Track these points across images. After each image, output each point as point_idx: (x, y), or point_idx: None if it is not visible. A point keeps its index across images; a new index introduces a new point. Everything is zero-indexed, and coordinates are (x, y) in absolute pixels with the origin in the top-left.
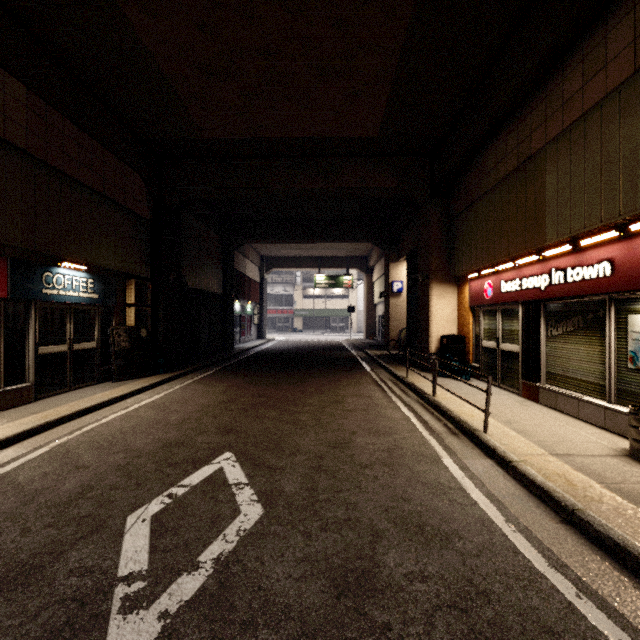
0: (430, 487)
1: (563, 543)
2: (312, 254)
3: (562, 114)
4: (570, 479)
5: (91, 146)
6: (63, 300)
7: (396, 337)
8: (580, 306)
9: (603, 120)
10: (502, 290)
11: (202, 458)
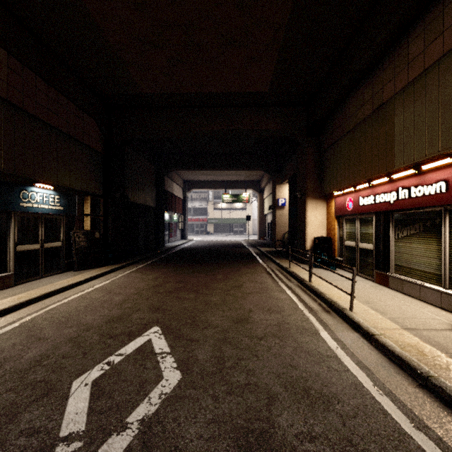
0: (312, 356)
1: (422, 405)
2: (220, 179)
3: (407, 71)
4: (421, 349)
5: (57, 98)
6: (36, 211)
7: (281, 238)
8: (421, 215)
9: (440, 74)
10: (360, 204)
11: (136, 331)
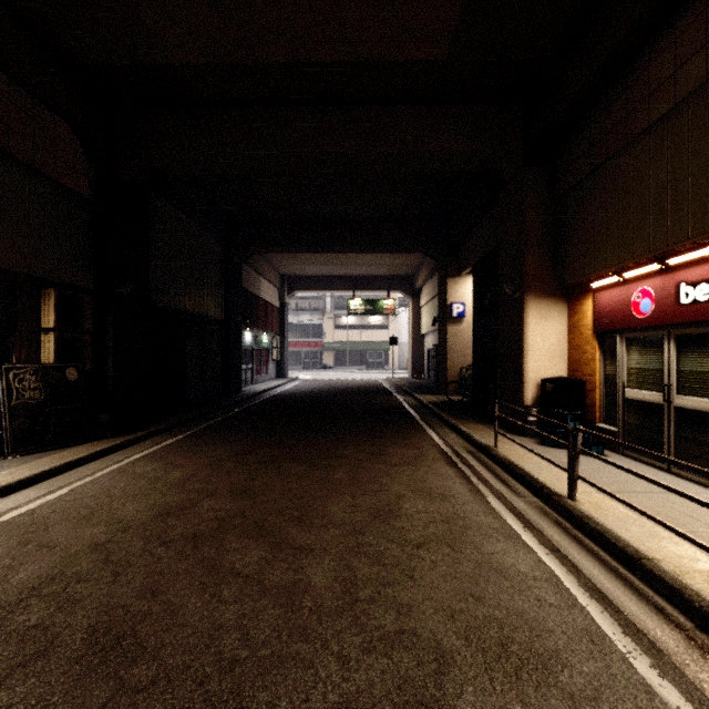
0: None
1: None
2: (345, 272)
3: None
4: None
5: None
6: None
7: (456, 377)
8: None
9: None
10: (682, 300)
11: None
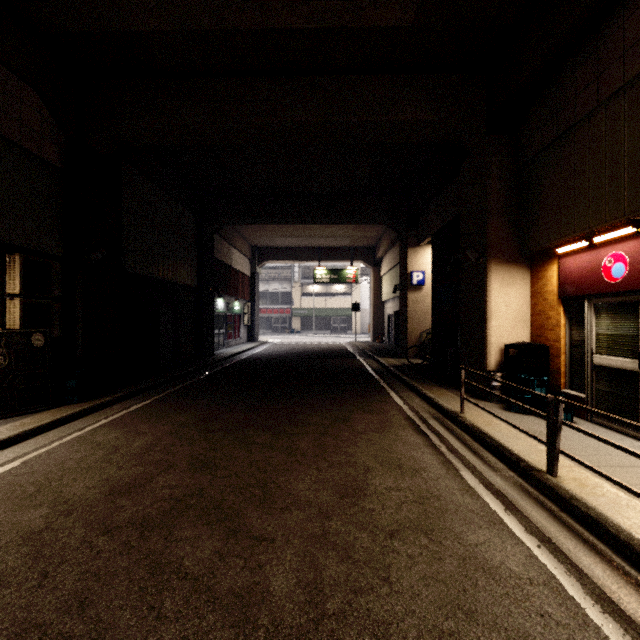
0: None
1: None
2: (311, 244)
3: None
4: None
5: None
6: None
7: (416, 341)
8: None
9: None
10: None
11: None
